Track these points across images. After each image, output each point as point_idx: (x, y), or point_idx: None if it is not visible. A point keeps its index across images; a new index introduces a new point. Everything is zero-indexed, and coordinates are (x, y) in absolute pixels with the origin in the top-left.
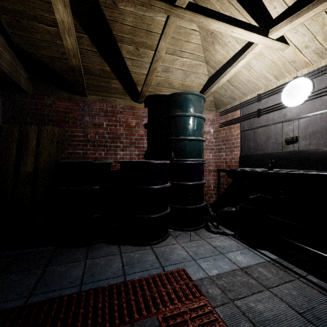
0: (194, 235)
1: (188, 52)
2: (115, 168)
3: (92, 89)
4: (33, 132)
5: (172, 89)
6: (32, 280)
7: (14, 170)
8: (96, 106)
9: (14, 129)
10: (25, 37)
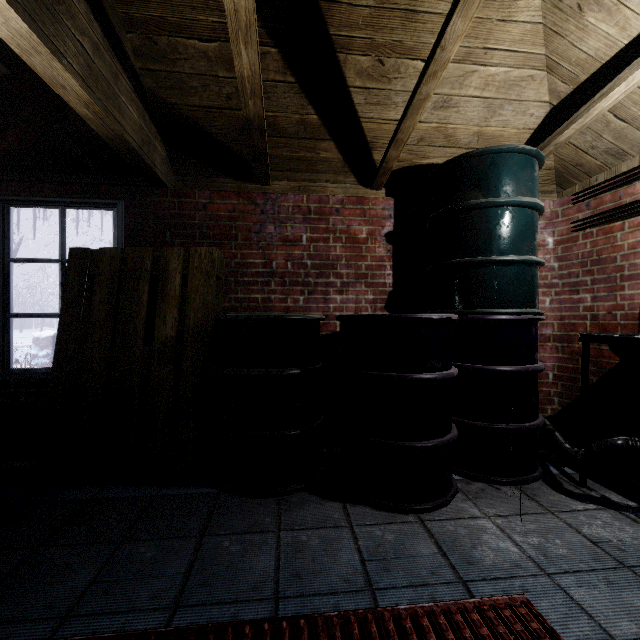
0: (521, 497)
1: (503, 50)
2: (326, 330)
3: (280, 168)
4: (176, 260)
5: (453, 149)
6: (179, 565)
7: (144, 333)
8: (288, 202)
9: (145, 255)
10: (163, 74)
